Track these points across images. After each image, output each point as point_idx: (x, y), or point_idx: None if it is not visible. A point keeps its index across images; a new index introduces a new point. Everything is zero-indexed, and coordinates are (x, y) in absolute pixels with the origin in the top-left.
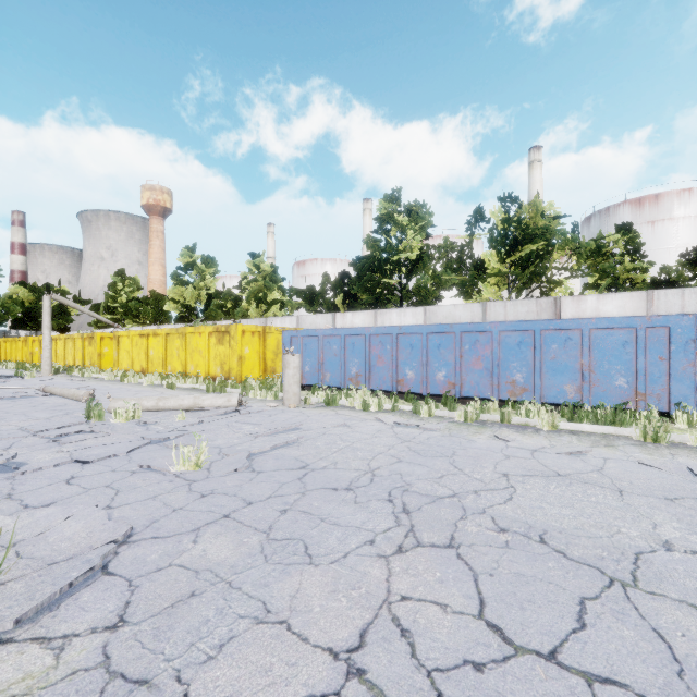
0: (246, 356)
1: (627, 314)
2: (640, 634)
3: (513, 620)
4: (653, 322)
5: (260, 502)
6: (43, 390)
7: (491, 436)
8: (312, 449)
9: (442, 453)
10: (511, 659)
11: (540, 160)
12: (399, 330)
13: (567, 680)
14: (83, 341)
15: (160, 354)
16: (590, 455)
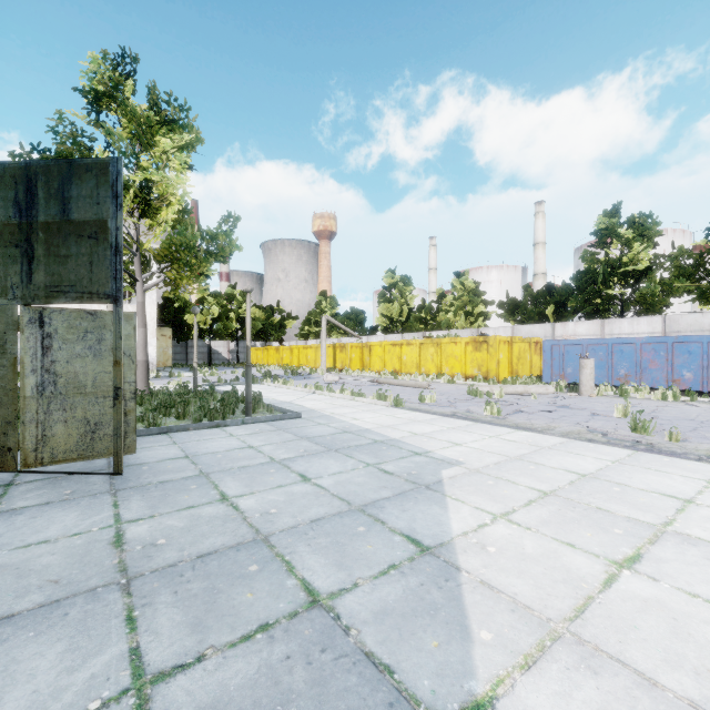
0: (500, 361)
1: None
2: None
3: None
4: None
5: (702, 427)
6: (376, 382)
7: None
8: (675, 414)
9: None
10: None
11: None
12: (674, 339)
13: None
14: (334, 349)
15: (413, 359)
16: None
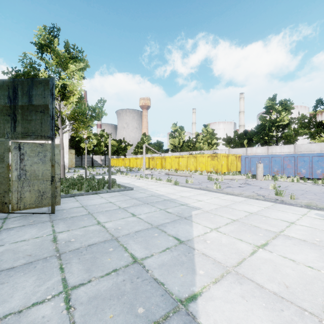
0: (223, 164)
1: None
2: None
3: None
4: None
5: (306, 193)
6: (167, 174)
7: None
8: (296, 188)
9: None
10: None
11: None
12: (298, 155)
13: None
14: (149, 159)
15: (184, 164)
16: None
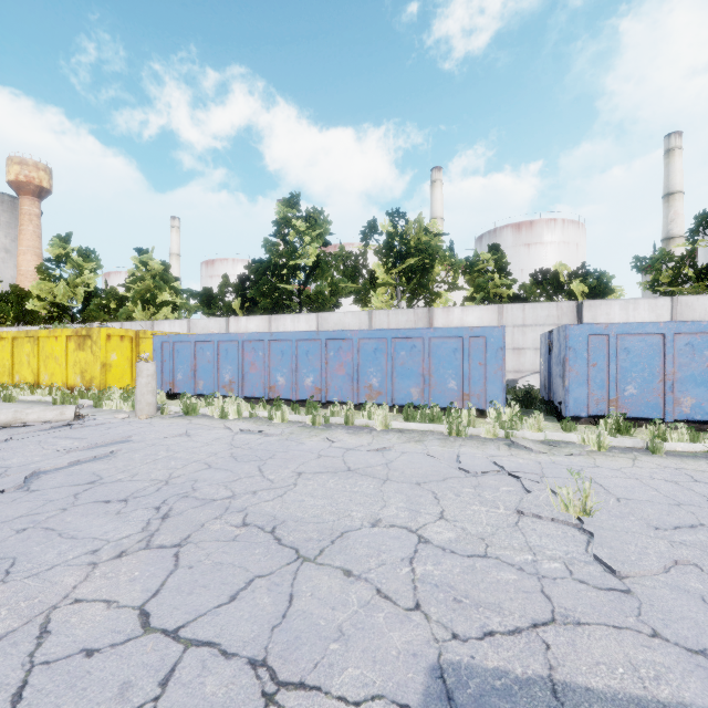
0: (113, 363)
1: (485, 324)
2: (276, 600)
3: (170, 605)
4: (475, 333)
5: (2, 523)
6: None
7: (325, 438)
8: (122, 462)
9: (260, 457)
10: (132, 640)
11: (441, 180)
12: (270, 336)
13: (169, 649)
14: None
15: (5, 361)
16: (394, 450)
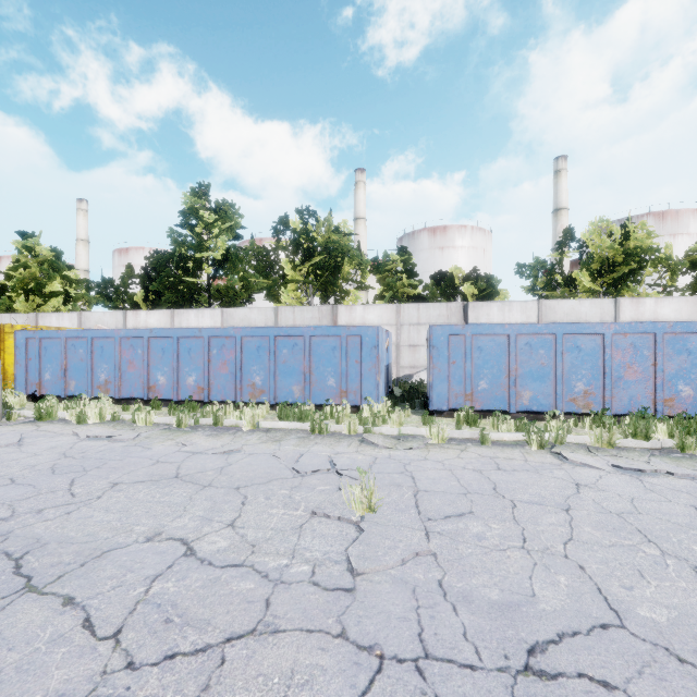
0: None
1: (384, 322)
2: None
3: None
4: (352, 332)
5: None
6: None
7: (180, 441)
8: None
9: (85, 467)
10: None
11: (364, 182)
12: (150, 333)
13: None
14: None
15: None
16: (243, 452)
